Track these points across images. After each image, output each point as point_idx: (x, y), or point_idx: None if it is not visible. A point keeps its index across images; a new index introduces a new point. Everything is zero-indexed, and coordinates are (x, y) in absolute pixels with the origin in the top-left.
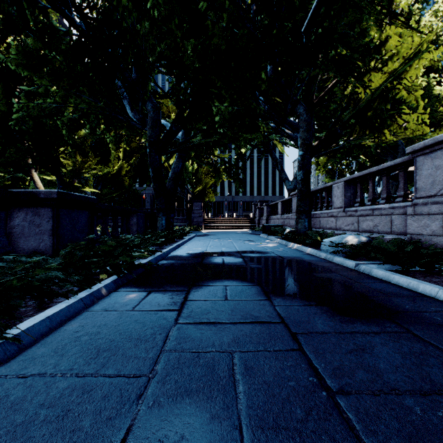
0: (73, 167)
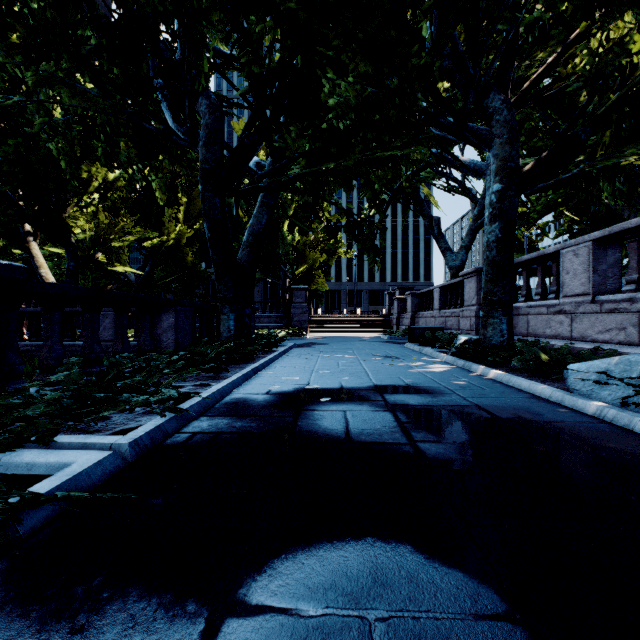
0: (95, 233)
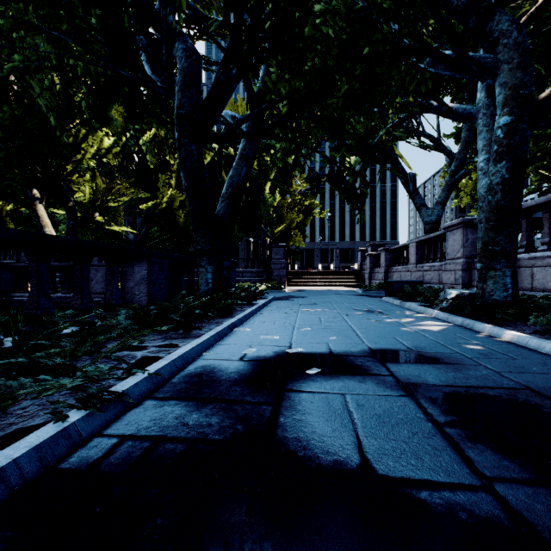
0: (93, 195)
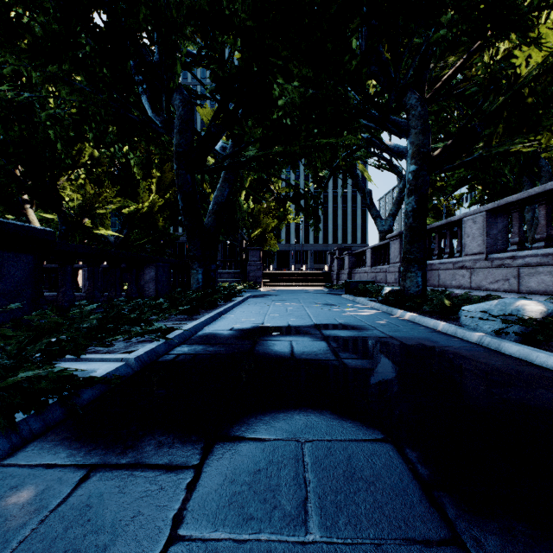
0: (83, 202)
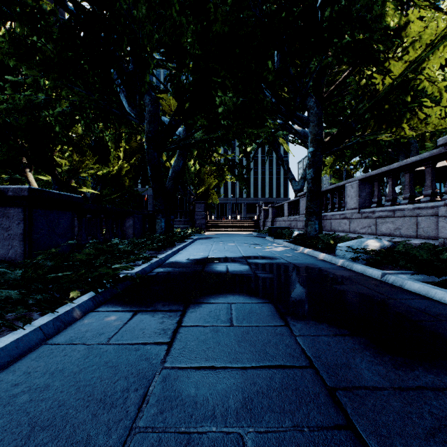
0: (70, 167)
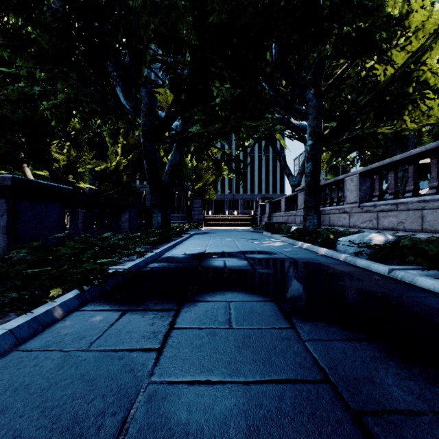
0: (67, 162)
